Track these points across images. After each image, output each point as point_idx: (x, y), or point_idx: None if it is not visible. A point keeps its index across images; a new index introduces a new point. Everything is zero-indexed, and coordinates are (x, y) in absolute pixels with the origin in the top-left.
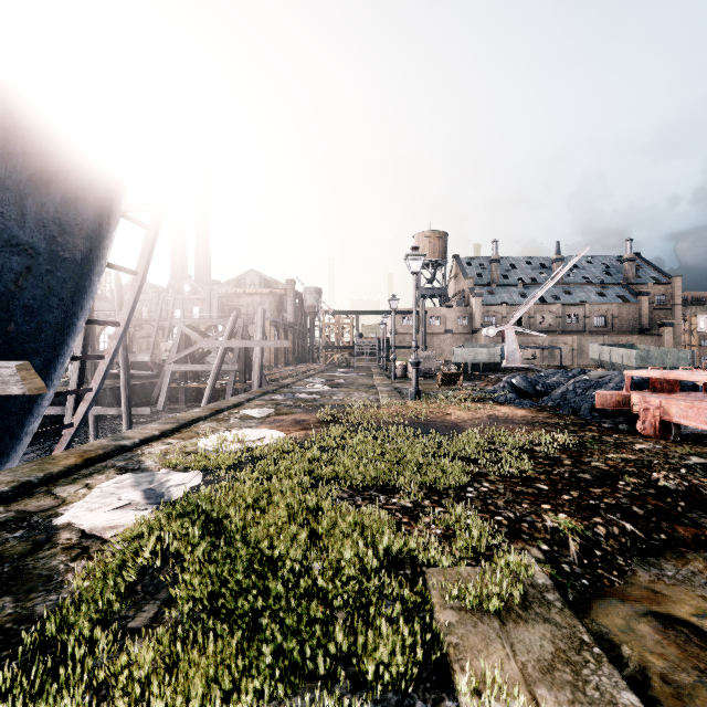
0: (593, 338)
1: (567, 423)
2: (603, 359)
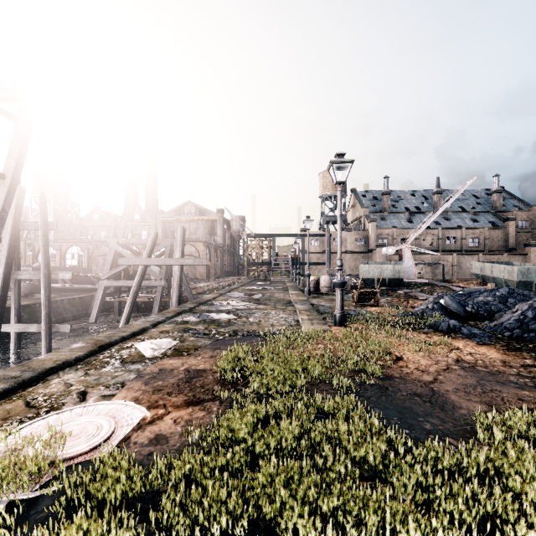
0: (470, 256)
1: None
2: (485, 274)
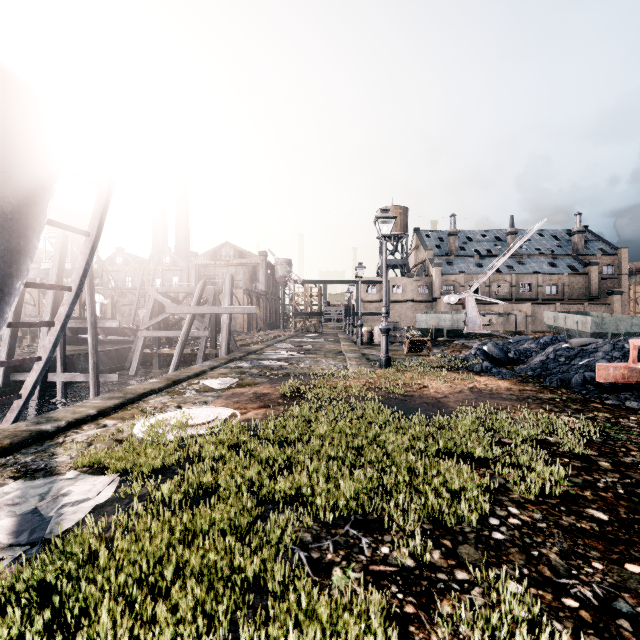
0: (546, 305)
1: (563, 399)
2: (558, 325)
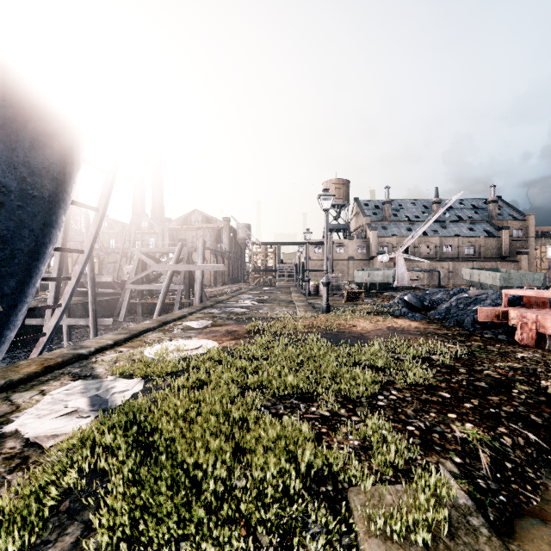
0: (465, 263)
1: (454, 334)
2: (473, 280)
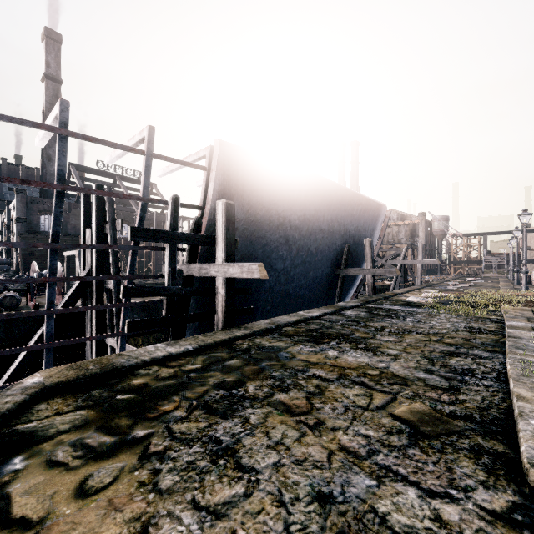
0: None
1: None
2: None
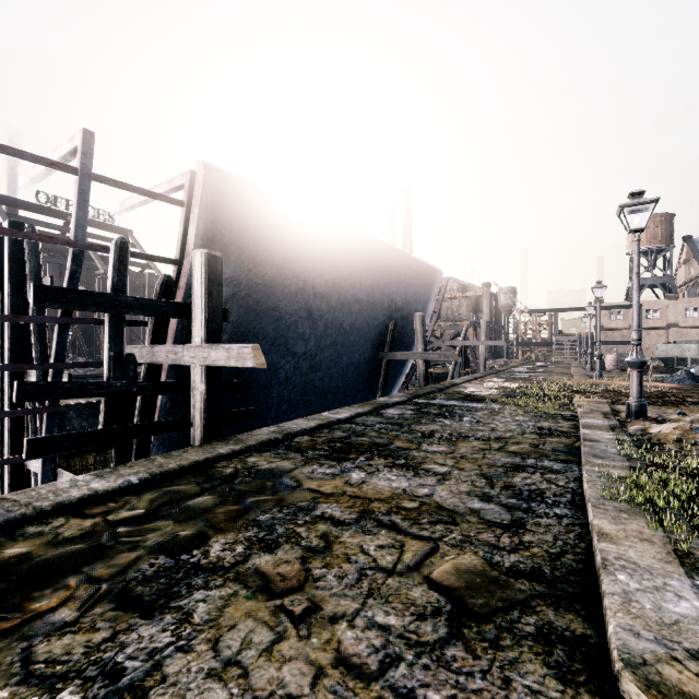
0: None
1: (692, 389)
2: None
